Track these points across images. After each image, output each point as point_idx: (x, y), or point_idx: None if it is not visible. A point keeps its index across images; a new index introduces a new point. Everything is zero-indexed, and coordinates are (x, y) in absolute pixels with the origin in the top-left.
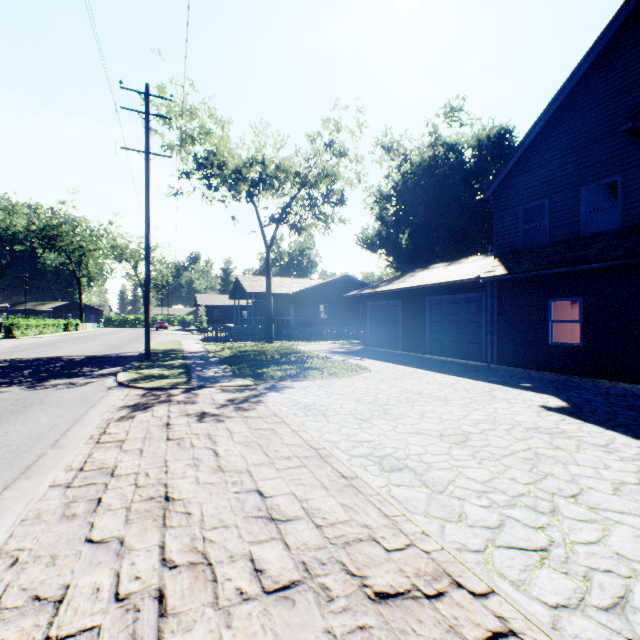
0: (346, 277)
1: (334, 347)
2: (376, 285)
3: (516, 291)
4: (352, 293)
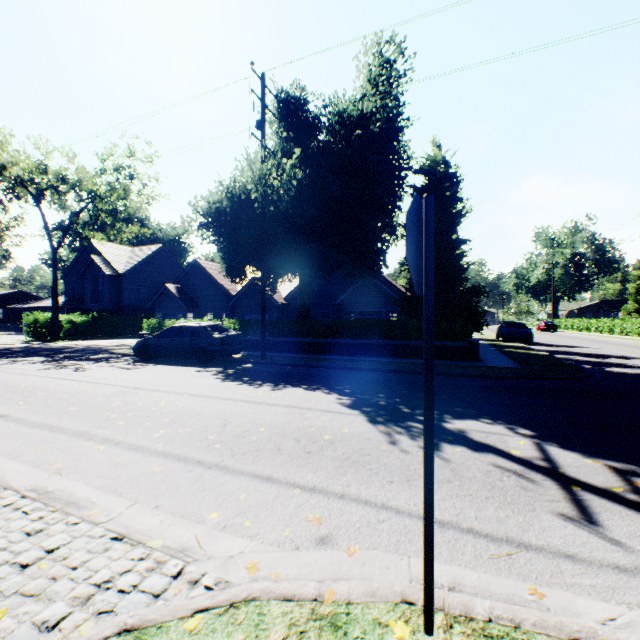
0: (21, 291)
1: (0, 333)
2: (30, 302)
3: (71, 311)
4: (13, 306)
